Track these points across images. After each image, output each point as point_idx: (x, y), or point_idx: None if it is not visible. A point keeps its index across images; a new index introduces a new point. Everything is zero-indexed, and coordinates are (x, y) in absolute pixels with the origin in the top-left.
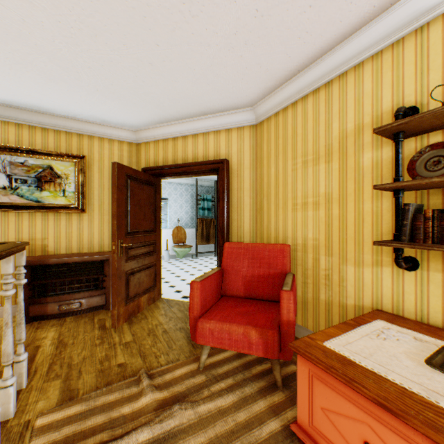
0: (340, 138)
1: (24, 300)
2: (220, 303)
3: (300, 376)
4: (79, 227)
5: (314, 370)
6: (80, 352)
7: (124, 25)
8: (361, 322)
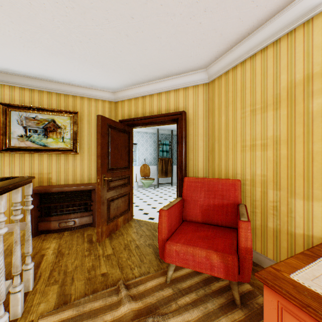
0: (289, 87)
1: (34, 218)
2: (182, 227)
3: (266, 305)
4: (73, 165)
5: (284, 304)
6: (73, 262)
7: (106, 1)
8: (318, 253)
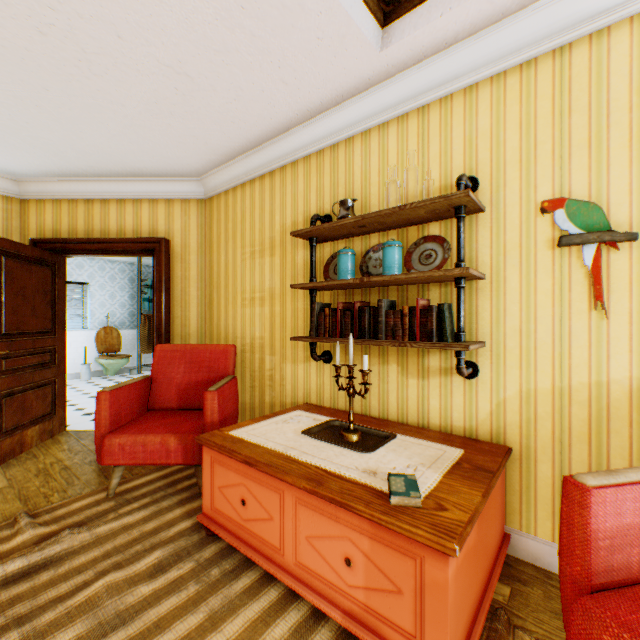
0: (282, 232)
1: None
2: (143, 417)
3: (206, 466)
4: None
5: (215, 456)
6: None
7: None
8: (280, 413)
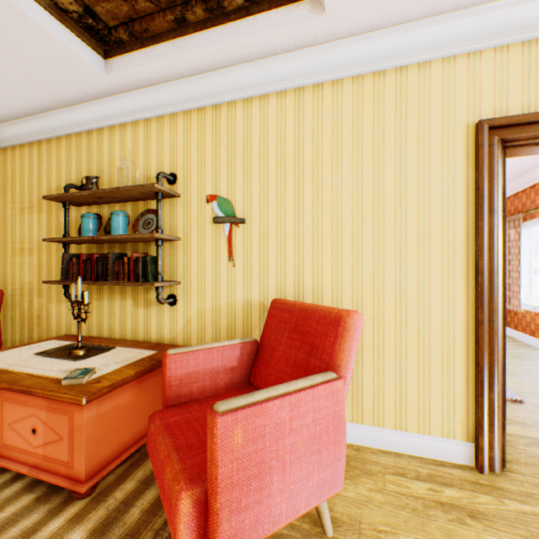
0: (49, 194)
1: None
2: None
3: None
4: None
5: None
6: None
7: None
8: (32, 343)
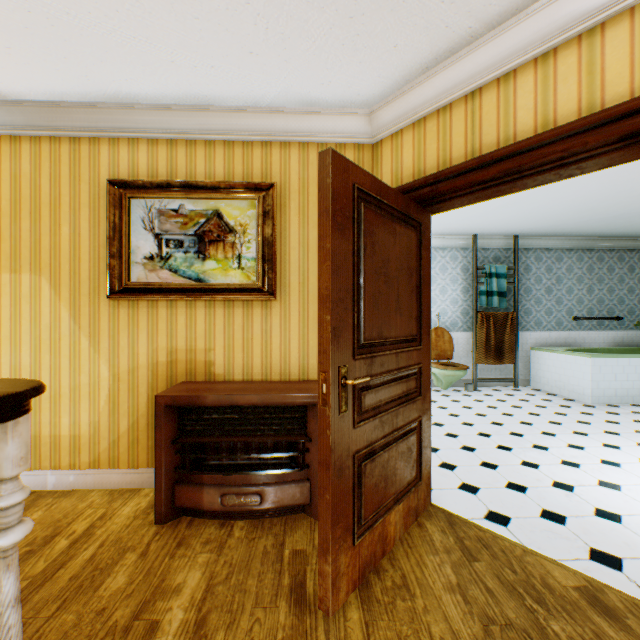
0: None
1: (165, 472)
2: None
3: None
4: (264, 329)
5: None
6: None
7: None
8: None
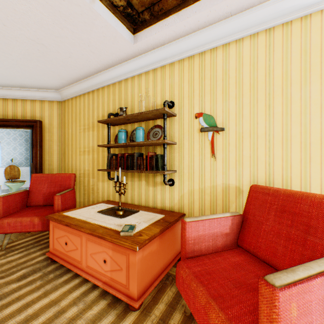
0: (98, 120)
1: None
2: (23, 210)
3: (51, 229)
4: None
5: (55, 224)
6: None
7: None
8: (92, 205)
